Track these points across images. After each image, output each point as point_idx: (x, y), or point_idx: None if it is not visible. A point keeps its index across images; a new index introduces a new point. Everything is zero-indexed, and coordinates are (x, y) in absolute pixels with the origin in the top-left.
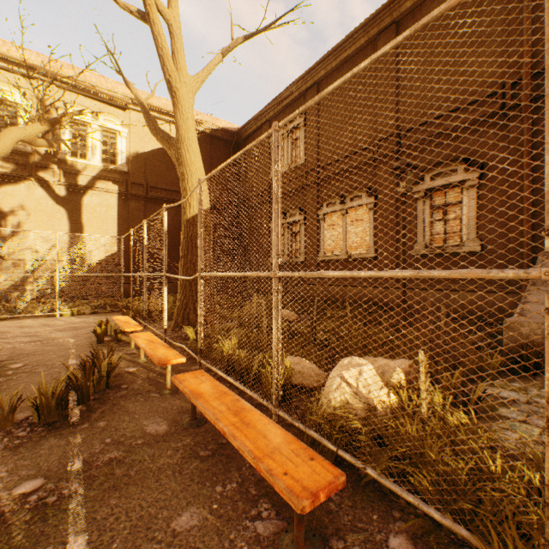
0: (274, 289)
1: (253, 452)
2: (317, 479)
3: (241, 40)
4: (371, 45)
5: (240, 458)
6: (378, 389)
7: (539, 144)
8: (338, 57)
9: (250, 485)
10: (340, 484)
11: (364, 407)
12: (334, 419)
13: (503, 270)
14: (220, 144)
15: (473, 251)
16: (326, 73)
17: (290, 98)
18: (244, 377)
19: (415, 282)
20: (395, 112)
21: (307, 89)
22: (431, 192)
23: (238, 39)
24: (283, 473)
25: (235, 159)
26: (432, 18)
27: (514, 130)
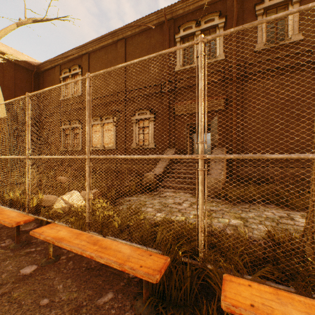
0: (27, 163)
1: (0, 219)
2: (23, 219)
3: (31, 21)
4: (115, 45)
5: (3, 232)
6: (78, 200)
7: (171, 108)
8: (99, 44)
9: (4, 237)
10: (32, 220)
11: (69, 207)
12: (55, 213)
13: (80, 156)
14: (23, 71)
15: (153, 148)
16: (93, 50)
17: (73, 56)
18: (15, 205)
19: (133, 161)
20: (124, 81)
21: (83, 54)
22: (138, 121)
23: (28, 20)
24: (10, 220)
25: (10, 101)
26: (69, 83)
27: (164, 101)
